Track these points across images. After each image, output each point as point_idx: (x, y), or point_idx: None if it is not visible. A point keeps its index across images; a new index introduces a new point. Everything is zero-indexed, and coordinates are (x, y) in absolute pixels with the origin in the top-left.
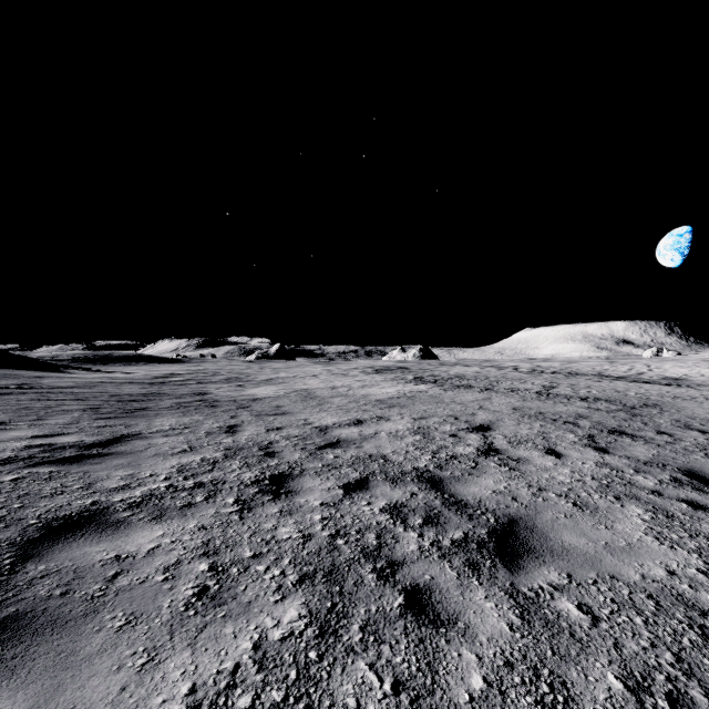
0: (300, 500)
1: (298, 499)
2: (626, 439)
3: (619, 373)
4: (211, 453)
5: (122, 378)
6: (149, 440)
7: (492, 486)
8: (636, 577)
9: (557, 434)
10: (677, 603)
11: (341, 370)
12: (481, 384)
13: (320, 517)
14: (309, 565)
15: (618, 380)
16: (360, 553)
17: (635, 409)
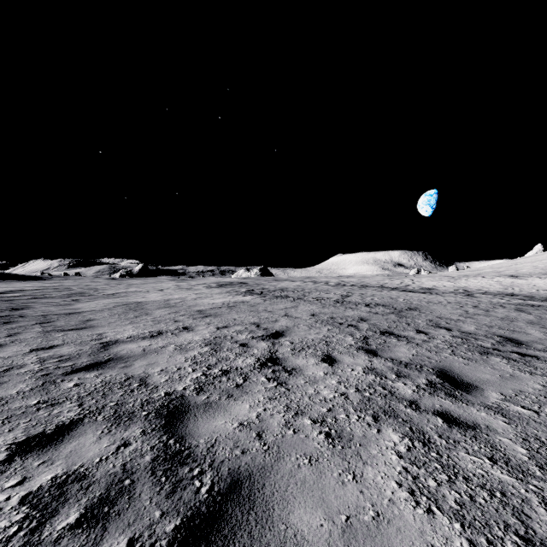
0: None
1: None
2: (393, 339)
3: (394, 285)
4: None
5: None
6: None
7: (243, 415)
8: None
9: (339, 338)
10: None
11: (189, 285)
12: (296, 295)
13: None
14: None
15: (393, 290)
16: None
17: (402, 312)
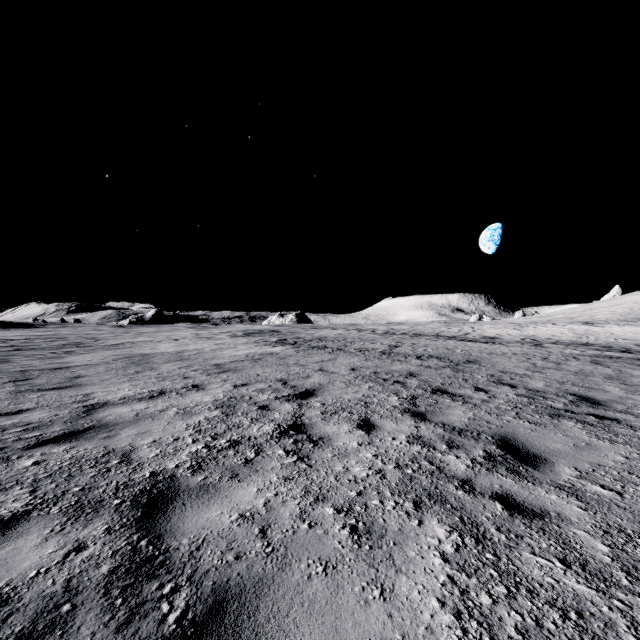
0: None
1: None
2: (446, 399)
3: (452, 334)
4: None
5: None
6: None
7: (247, 502)
8: None
9: (381, 398)
10: None
11: (211, 334)
12: (335, 345)
13: None
14: None
15: (450, 339)
16: None
17: (459, 365)
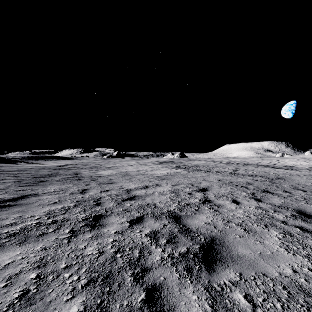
0: (105, 230)
1: (104, 229)
2: (269, 194)
3: (266, 164)
4: (68, 204)
5: (42, 166)
6: (39, 197)
7: (205, 220)
8: (276, 274)
9: (238, 192)
10: (299, 291)
11: (144, 163)
12: (205, 169)
13: (112, 240)
14: (96, 272)
15: (265, 167)
16: (128, 263)
17: (273, 180)
